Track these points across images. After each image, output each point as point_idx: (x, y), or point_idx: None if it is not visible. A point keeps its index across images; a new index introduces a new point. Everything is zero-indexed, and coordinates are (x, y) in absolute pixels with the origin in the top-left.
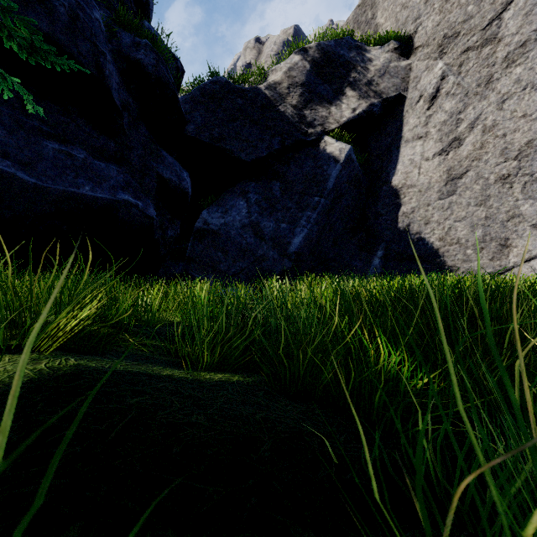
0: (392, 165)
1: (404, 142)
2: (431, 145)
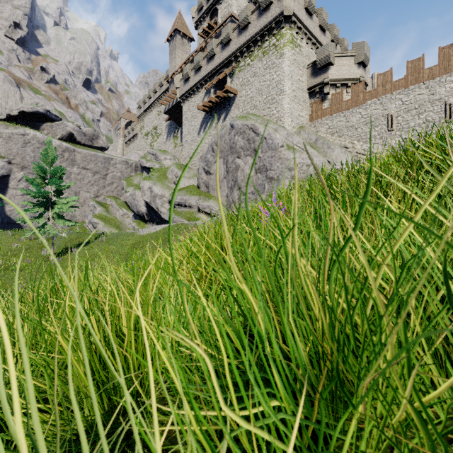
0: (5, 194)
1: (10, 188)
2: (19, 192)
